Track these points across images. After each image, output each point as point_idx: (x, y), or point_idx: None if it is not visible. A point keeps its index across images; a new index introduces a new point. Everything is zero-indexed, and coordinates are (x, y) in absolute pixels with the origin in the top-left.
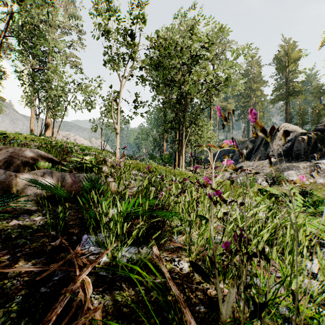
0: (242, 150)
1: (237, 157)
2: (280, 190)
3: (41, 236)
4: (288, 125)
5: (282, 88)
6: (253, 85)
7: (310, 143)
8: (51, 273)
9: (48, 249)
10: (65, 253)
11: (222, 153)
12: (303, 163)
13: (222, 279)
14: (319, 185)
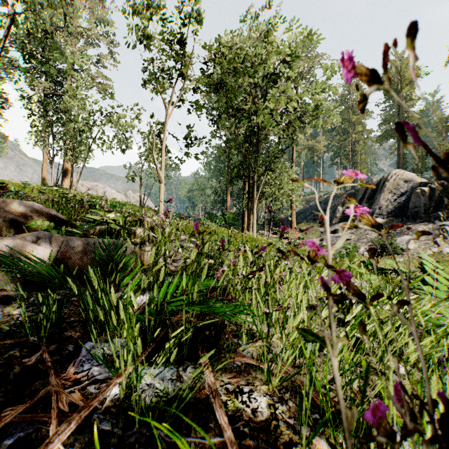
0: (337, 206)
1: (330, 217)
2: None
3: (13, 345)
4: (402, 172)
5: (392, 121)
6: (351, 116)
7: (432, 198)
8: (3, 427)
9: (15, 373)
10: (44, 381)
11: (309, 211)
12: (423, 225)
13: (331, 433)
14: (446, 255)
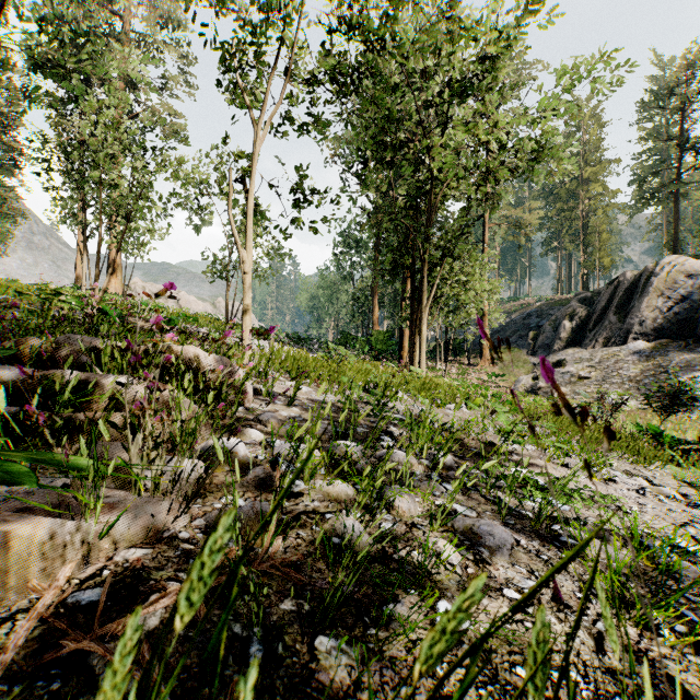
0: (562, 321)
1: (548, 339)
2: (672, 422)
3: None
4: (681, 260)
5: (658, 173)
6: (583, 169)
7: None
8: None
9: None
10: None
11: (511, 329)
12: None
13: None
14: None
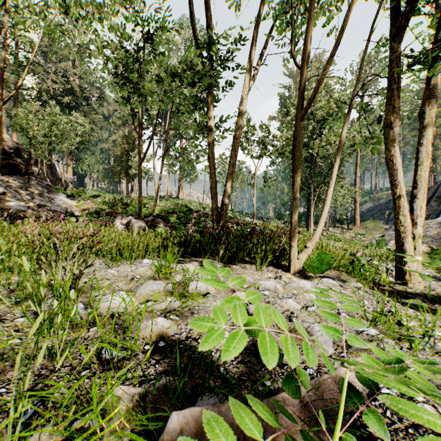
0: None
1: None
2: None
3: None
4: None
5: None
6: None
7: None
8: None
9: None
10: None
11: (377, 209)
12: None
13: None
14: None
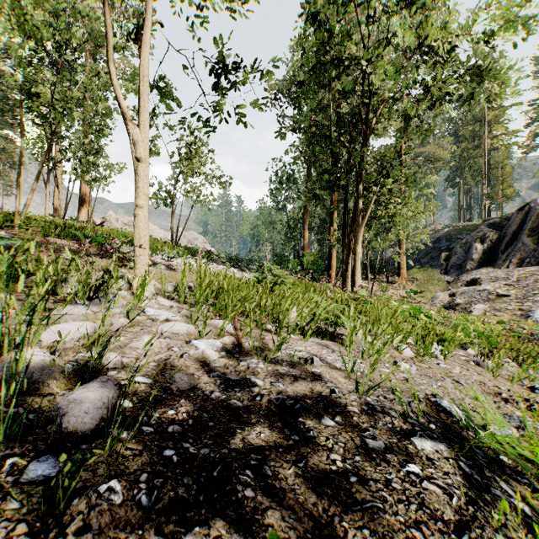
0: (474, 243)
1: (460, 260)
2: None
3: None
4: None
5: None
6: (485, 113)
7: None
8: None
9: None
10: None
11: (423, 252)
12: None
13: None
14: None
